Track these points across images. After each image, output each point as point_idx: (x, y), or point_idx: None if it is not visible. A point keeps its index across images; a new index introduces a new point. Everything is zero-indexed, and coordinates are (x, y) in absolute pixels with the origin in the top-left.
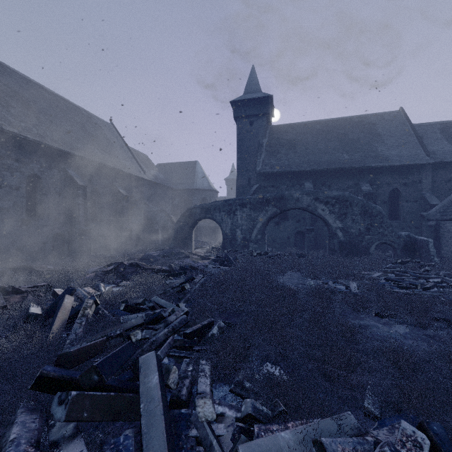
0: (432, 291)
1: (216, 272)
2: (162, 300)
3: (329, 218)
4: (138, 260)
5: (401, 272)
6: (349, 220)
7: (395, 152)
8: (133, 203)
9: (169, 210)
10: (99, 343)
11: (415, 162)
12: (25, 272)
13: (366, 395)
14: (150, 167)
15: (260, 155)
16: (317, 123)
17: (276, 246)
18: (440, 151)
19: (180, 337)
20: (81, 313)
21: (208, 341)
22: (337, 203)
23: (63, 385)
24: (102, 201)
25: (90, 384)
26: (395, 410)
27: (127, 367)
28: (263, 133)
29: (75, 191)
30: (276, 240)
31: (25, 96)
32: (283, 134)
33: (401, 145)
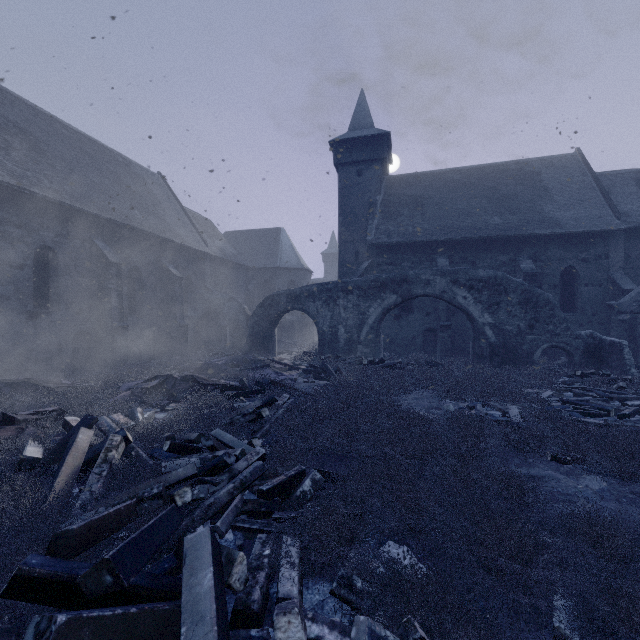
0: (634, 420)
1: (309, 389)
2: (228, 435)
3: (474, 310)
4: (196, 371)
5: (583, 391)
6: (503, 313)
7: (570, 213)
8: (189, 288)
9: (242, 298)
10: (123, 510)
11: (599, 227)
12: (28, 389)
13: (558, 609)
14: (214, 237)
15: (372, 218)
16: (455, 173)
17: (396, 349)
18: (636, 212)
19: (253, 495)
20: (102, 457)
21: (296, 503)
22: (486, 287)
23: (57, 588)
24: (145, 285)
25: (98, 590)
26: (604, 632)
27: (168, 548)
28: (376, 187)
29: (106, 270)
30: (396, 341)
31: (34, 134)
32: (406, 188)
33: (578, 203)
